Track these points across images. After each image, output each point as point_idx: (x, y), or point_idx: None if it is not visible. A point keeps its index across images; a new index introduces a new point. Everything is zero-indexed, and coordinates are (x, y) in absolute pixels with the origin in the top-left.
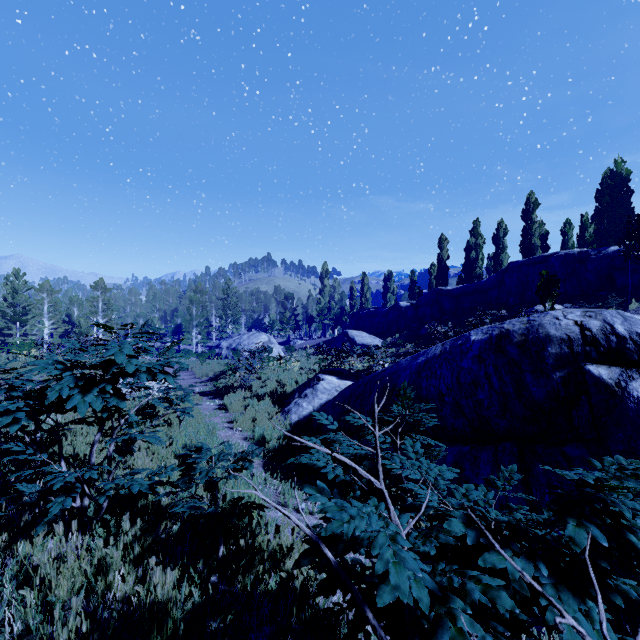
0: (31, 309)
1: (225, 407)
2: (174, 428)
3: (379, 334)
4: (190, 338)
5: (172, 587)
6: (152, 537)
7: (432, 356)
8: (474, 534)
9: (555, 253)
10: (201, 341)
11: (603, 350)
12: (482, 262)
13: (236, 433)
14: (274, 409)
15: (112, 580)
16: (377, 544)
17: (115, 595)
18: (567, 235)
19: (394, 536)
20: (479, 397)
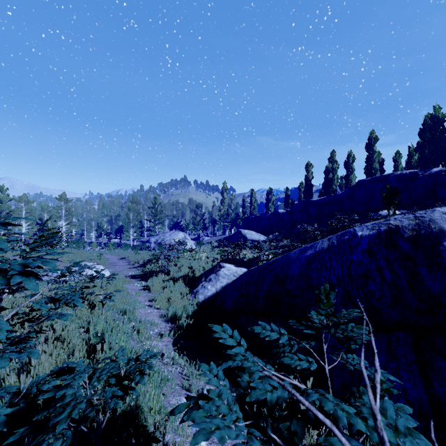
0: (12, 214)
1: (148, 288)
2: (96, 311)
3: (263, 232)
4: (128, 235)
5: None
6: None
7: (320, 250)
8: None
9: (392, 173)
10: (136, 237)
11: None
12: (337, 181)
13: (154, 311)
14: (185, 290)
15: None
16: None
17: None
18: (397, 162)
19: None
20: (370, 288)
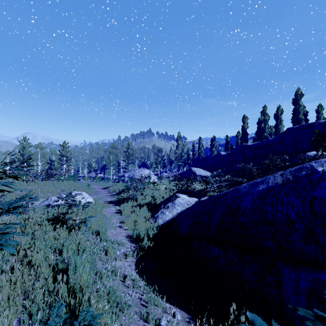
0: (31, 157)
1: (120, 211)
2: (72, 234)
3: (209, 170)
4: (109, 171)
5: None
6: None
7: (274, 185)
8: None
9: (317, 121)
10: (115, 173)
11: None
12: (268, 129)
13: (123, 231)
14: (148, 214)
15: None
16: None
17: None
18: (319, 113)
19: None
20: None
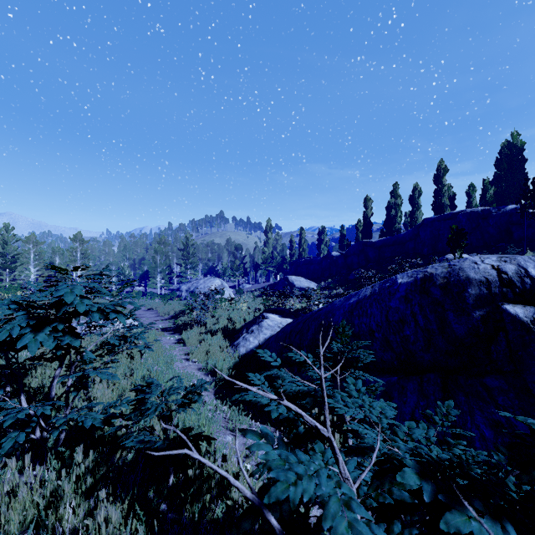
0: (19, 258)
1: (183, 341)
2: (136, 361)
3: (314, 279)
4: (155, 282)
5: (116, 527)
6: (106, 467)
7: (363, 297)
8: (430, 487)
9: (462, 211)
10: (164, 285)
11: (518, 291)
12: (400, 219)
13: (192, 364)
14: (225, 343)
15: (62, 513)
16: (329, 513)
17: (62, 531)
18: (471, 196)
19: (348, 501)
20: (406, 333)
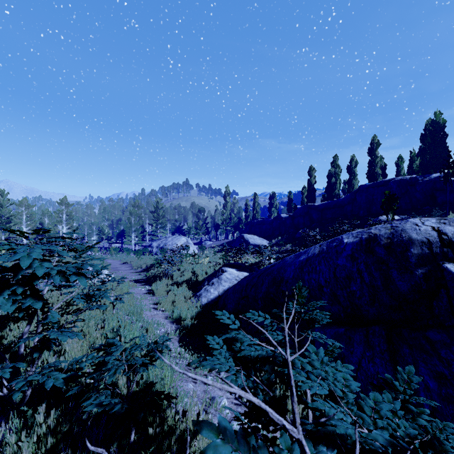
0: (13, 219)
1: (153, 292)
2: (108, 312)
3: (266, 237)
4: (130, 240)
5: None
6: (70, 423)
7: (312, 255)
8: None
9: (393, 179)
10: (138, 242)
11: None
12: (339, 185)
13: (159, 313)
14: (189, 293)
15: None
16: None
17: None
18: (400, 166)
19: None
20: (352, 289)
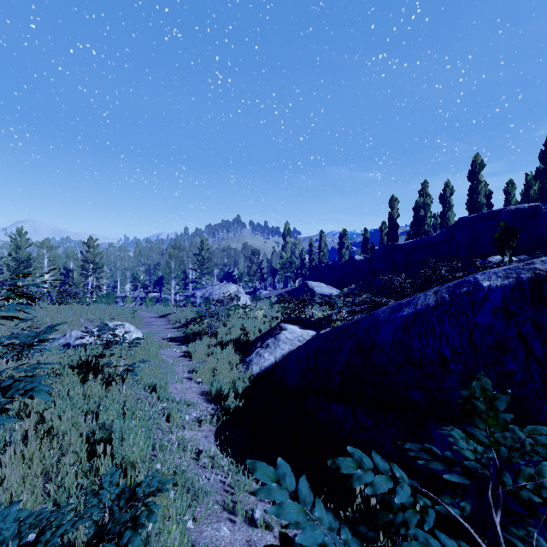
0: (32, 263)
1: (189, 354)
2: (113, 389)
3: (336, 285)
4: (169, 288)
5: None
6: None
7: (424, 307)
8: None
9: (504, 208)
10: (179, 291)
11: None
12: (430, 219)
13: (194, 386)
14: (236, 358)
15: None
16: None
17: None
18: (510, 194)
19: None
20: (507, 367)
